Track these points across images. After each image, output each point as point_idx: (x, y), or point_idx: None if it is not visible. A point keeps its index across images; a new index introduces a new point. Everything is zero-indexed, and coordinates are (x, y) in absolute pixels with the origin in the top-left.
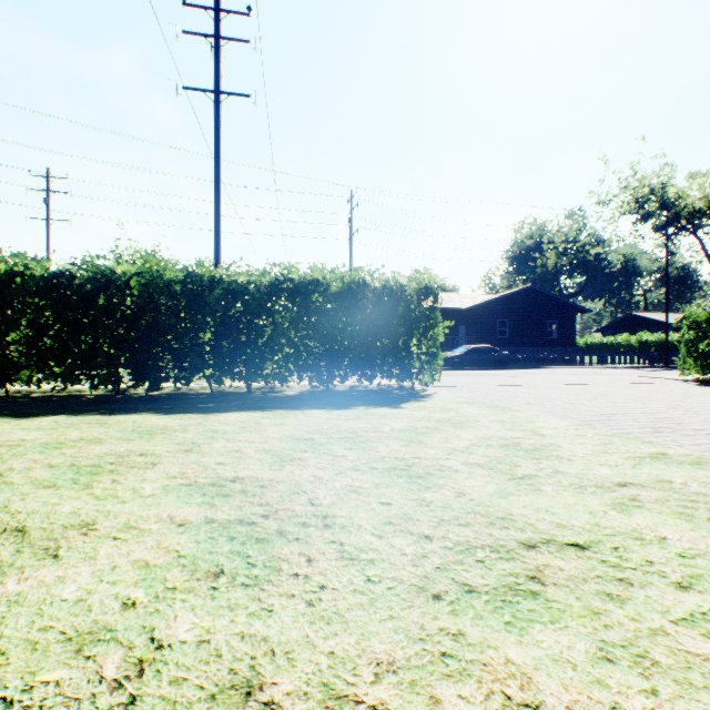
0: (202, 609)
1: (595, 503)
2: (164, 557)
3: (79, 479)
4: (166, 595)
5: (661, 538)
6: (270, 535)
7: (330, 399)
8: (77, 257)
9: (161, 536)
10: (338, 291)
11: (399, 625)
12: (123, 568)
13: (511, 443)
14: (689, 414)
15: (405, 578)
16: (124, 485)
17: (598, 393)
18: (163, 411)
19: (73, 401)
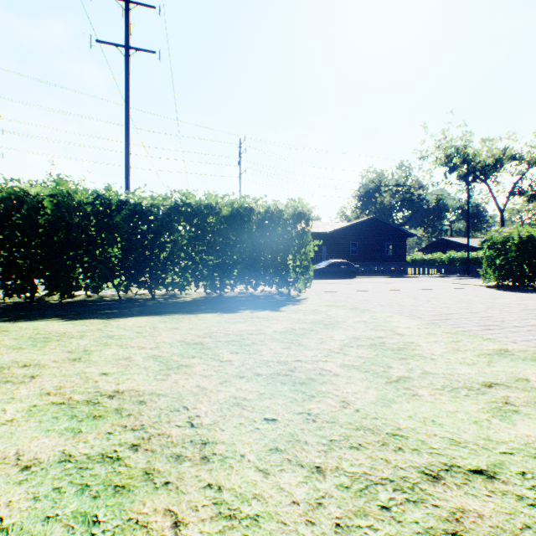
0: None
1: (474, 409)
2: None
3: None
4: None
5: None
6: (133, 479)
7: (221, 304)
8: None
9: None
10: (229, 214)
11: None
12: None
13: (378, 342)
14: (504, 313)
15: None
16: None
17: (430, 296)
18: (69, 317)
19: None
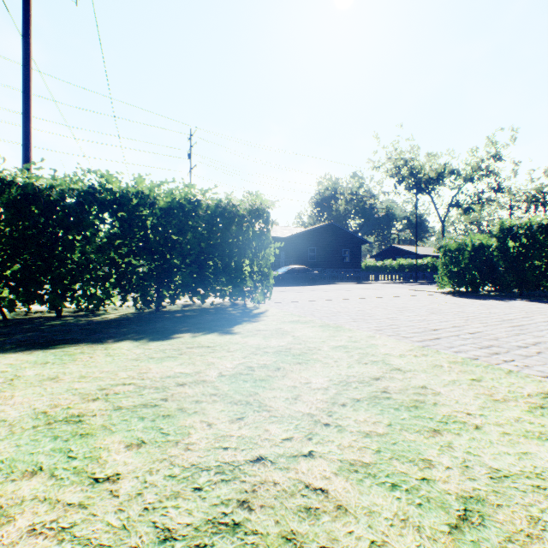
0: None
1: None
2: None
3: None
4: None
5: None
6: None
7: (154, 324)
8: None
9: None
10: (168, 206)
11: None
12: None
13: (380, 391)
14: (488, 326)
15: None
16: None
17: (398, 305)
18: None
19: None
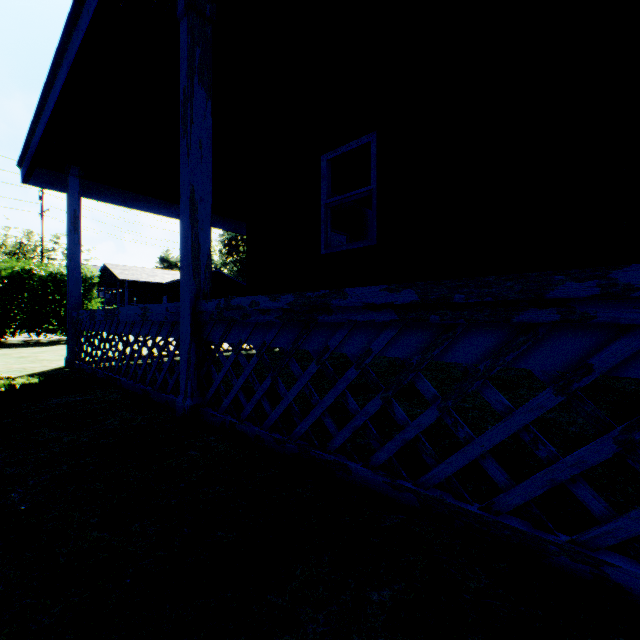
0: None
1: None
2: None
3: None
4: None
5: None
6: None
7: None
8: None
9: None
10: (10, 275)
11: None
12: None
13: None
14: None
15: None
16: None
17: None
18: None
19: None
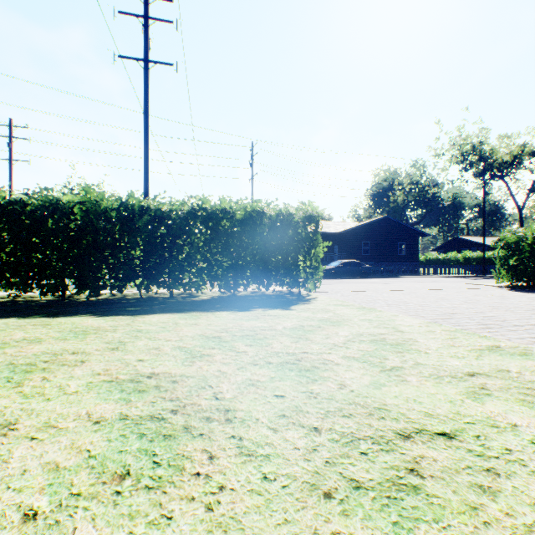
0: (102, 519)
1: (452, 392)
2: (75, 458)
3: (12, 378)
4: (69, 503)
5: (513, 425)
6: (176, 431)
7: (235, 303)
8: (29, 189)
9: (76, 435)
10: (242, 218)
11: (294, 530)
12: (33, 472)
13: (379, 338)
14: (509, 313)
15: (298, 475)
16: (52, 382)
17: (439, 296)
18: (99, 313)
19: (25, 305)
